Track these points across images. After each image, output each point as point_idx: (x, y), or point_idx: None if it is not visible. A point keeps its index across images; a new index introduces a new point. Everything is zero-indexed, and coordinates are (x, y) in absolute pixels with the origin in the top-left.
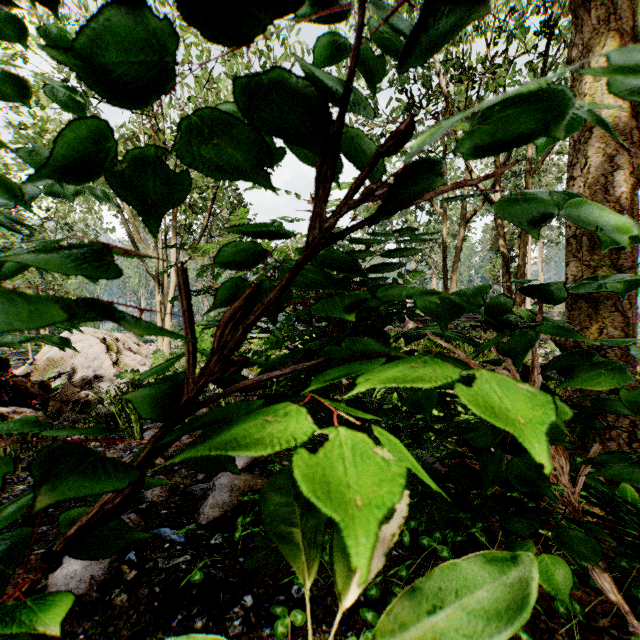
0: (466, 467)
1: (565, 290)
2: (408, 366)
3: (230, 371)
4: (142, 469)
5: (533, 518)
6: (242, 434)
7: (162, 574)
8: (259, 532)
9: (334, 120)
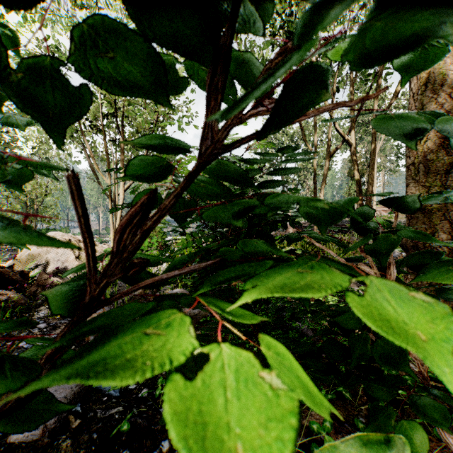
0: (336, 342)
1: (418, 201)
2: (292, 269)
3: (133, 271)
4: (57, 357)
5: (391, 386)
6: (117, 346)
7: (99, 422)
8: None
9: (223, 39)
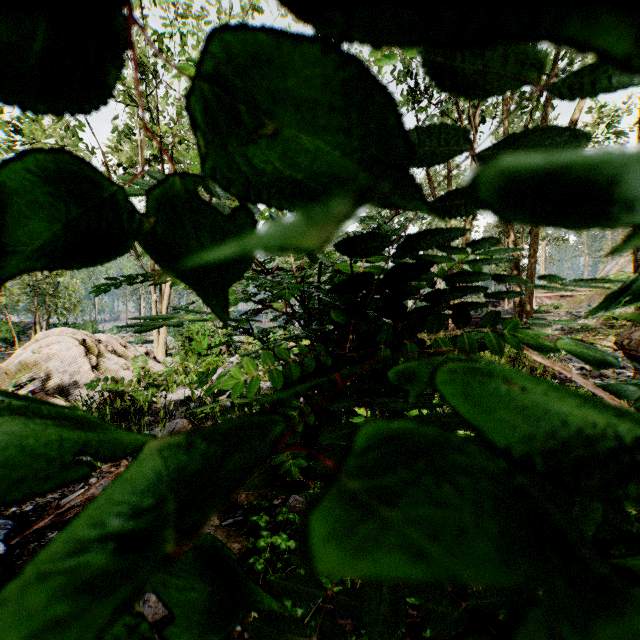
0: None
1: None
2: None
3: None
4: None
5: None
6: None
7: None
8: (231, 634)
9: None
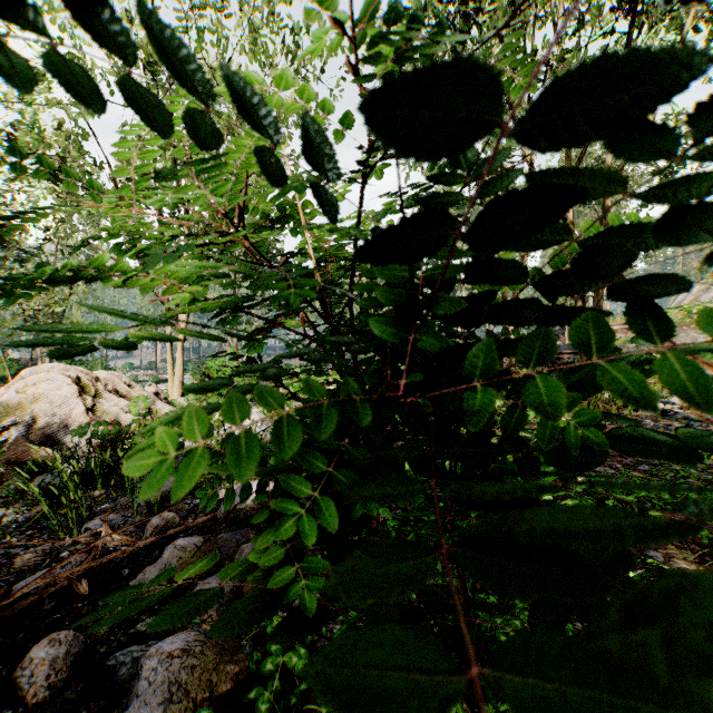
0: None
1: None
2: None
3: None
4: None
5: None
6: None
7: None
8: None
9: None
